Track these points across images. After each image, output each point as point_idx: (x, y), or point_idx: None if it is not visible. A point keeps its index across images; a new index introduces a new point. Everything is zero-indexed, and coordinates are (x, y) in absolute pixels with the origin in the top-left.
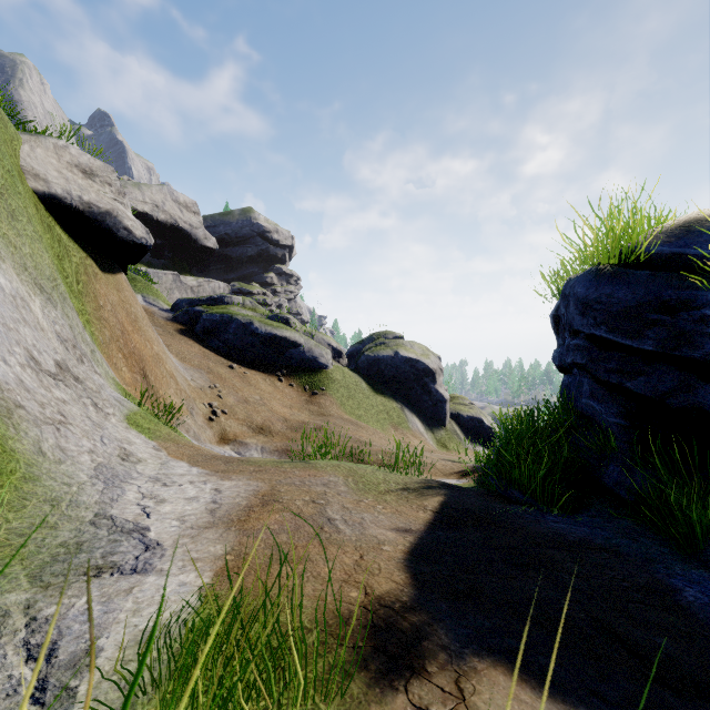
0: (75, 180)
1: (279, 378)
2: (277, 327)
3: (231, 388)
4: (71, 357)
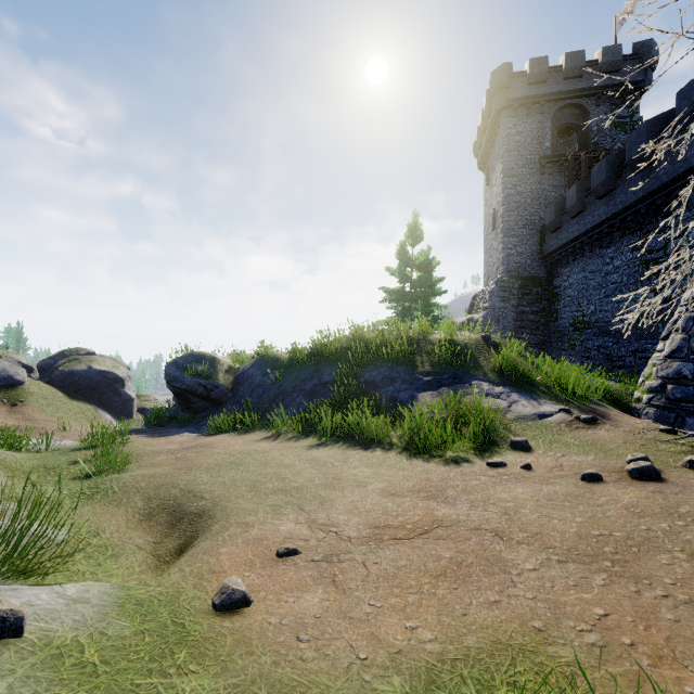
0: None
1: None
2: None
3: None
4: None
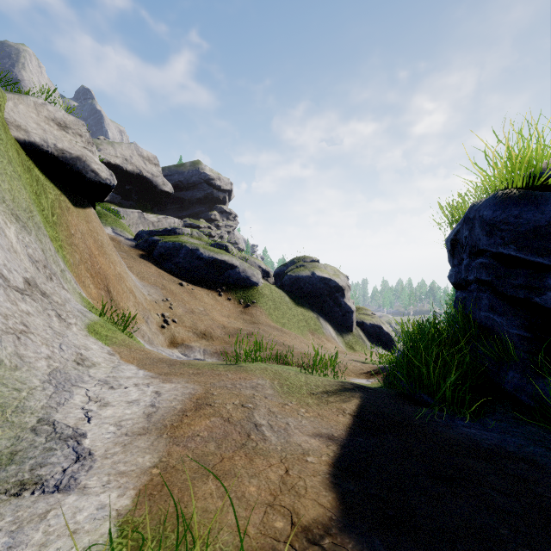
0: (51, 131)
1: (219, 293)
2: (218, 253)
3: (180, 301)
4: (41, 275)
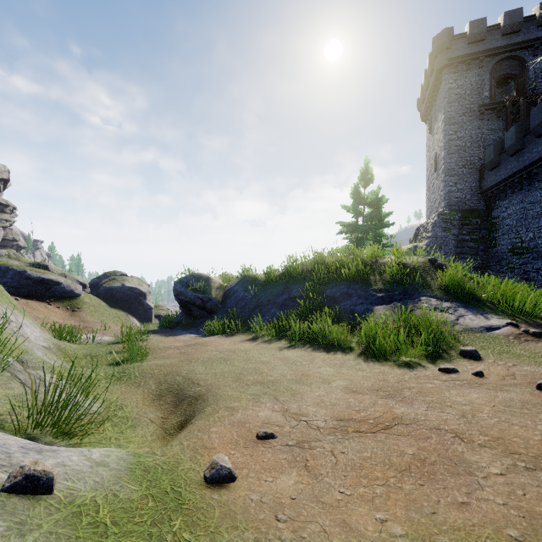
0: None
1: (49, 304)
2: (45, 273)
3: (26, 312)
4: None
